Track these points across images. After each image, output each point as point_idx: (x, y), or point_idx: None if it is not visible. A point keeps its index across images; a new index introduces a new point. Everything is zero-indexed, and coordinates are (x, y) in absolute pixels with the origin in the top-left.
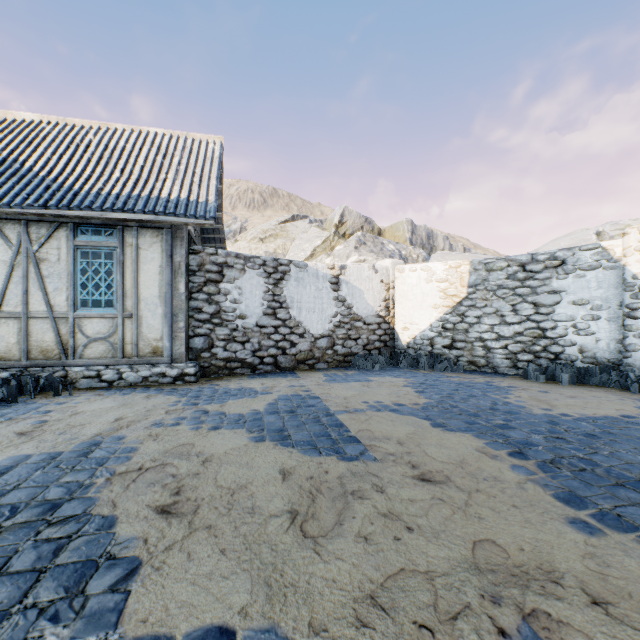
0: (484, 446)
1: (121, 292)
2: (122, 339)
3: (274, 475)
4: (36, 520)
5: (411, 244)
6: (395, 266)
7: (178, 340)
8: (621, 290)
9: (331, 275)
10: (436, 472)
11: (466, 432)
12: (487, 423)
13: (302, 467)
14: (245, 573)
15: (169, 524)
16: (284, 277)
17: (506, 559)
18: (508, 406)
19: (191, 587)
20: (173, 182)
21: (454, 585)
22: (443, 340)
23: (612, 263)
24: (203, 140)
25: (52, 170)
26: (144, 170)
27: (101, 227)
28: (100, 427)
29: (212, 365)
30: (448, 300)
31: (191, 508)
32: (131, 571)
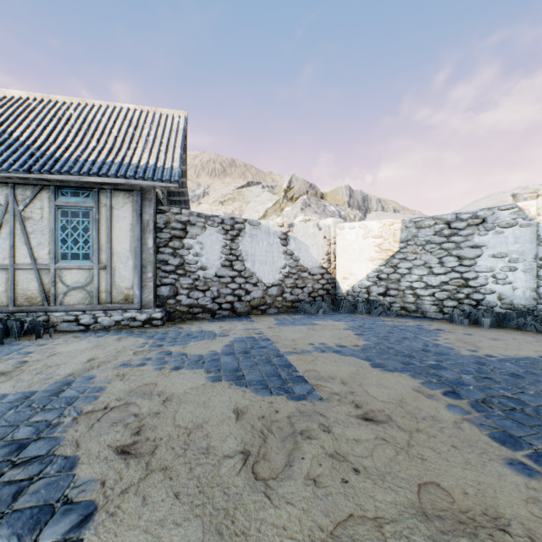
0: (420, 386)
1: (97, 246)
2: (97, 288)
3: (228, 414)
4: (1, 461)
5: (349, 206)
6: (336, 224)
7: (147, 289)
8: (535, 245)
9: (281, 232)
10: (378, 411)
11: (403, 372)
12: (421, 363)
13: (254, 406)
14: (197, 519)
15: (127, 465)
16: (240, 234)
17: (452, 504)
18: (438, 347)
19: (143, 535)
20: (143, 150)
21: (403, 533)
22: (378, 288)
23: (527, 221)
24: (169, 115)
25: (36, 140)
26: (117, 140)
27: (79, 189)
28: (73, 367)
29: (177, 310)
30: (382, 254)
31: (149, 448)
32: (86, 517)
